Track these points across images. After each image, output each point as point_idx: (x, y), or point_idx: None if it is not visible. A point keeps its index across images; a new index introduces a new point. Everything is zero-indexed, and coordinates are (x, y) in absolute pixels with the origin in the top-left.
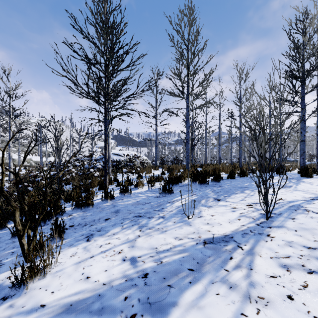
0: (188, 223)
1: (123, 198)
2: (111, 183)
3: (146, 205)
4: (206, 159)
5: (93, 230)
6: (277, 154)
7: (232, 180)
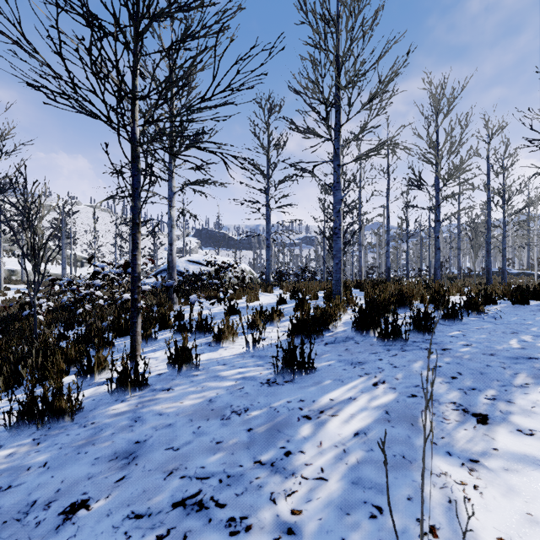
0: None
1: (174, 381)
2: (166, 324)
3: (232, 426)
4: (361, 270)
5: None
6: None
7: (460, 327)
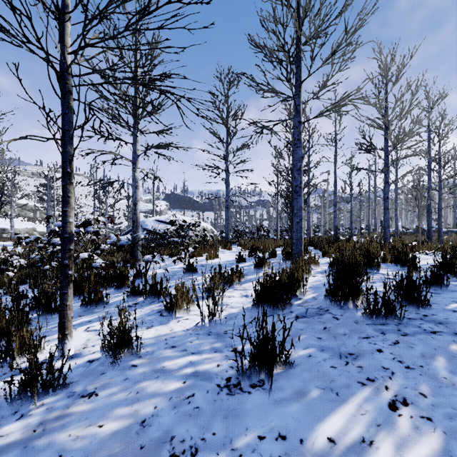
0: None
1: (102, 378)
2: (123, 285)
3: None
4: (310, 229)
5: None
6: (416, 222)
7: (452, 295)
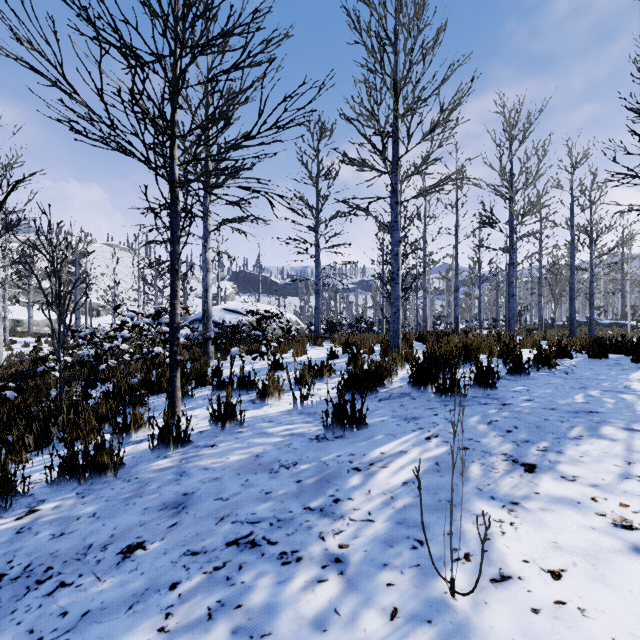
0: (459, 633)
1: (218, 438)
2: (203, 381)
3: (280, 479)
4: (426, 321)
5: (44, 631)
6: None
7: (526, 382)
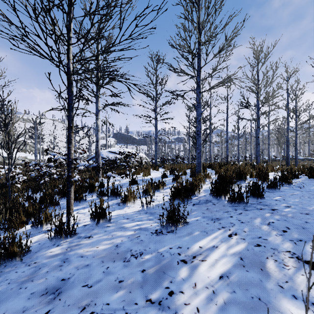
0: None
1: (93, 231)
2: (93, 190)
3: (130, 268)
4: (211, 157)
5: None
6: None
7: (279, 193)
